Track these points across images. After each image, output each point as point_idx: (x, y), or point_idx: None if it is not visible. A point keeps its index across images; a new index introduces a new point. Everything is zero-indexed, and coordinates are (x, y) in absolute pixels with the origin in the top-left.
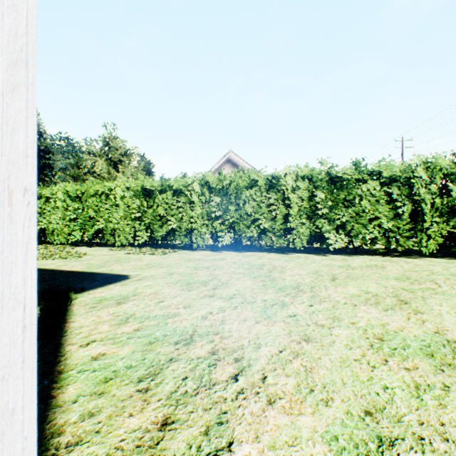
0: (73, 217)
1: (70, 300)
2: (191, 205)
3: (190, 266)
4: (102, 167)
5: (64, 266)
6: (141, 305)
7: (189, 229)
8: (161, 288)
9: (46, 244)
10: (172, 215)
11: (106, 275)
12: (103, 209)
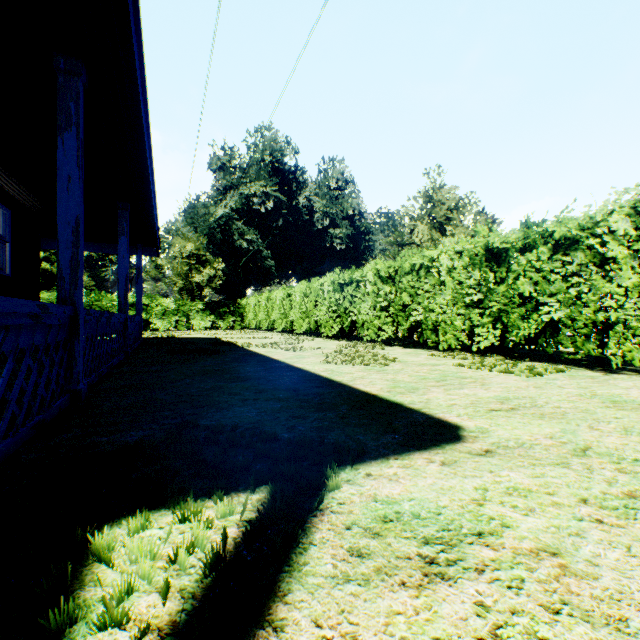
0: (384, 306)
1: (324, 488)
2: (602, 268)
3: (635, 430)
4: (421, 233)
5: (358, 380)
6: (510, 637)
7: (595, 322)
8: (569, 523)
9: (357, 341)
10: (550, 294)
11: (414, 416)
12: (421, 291)
